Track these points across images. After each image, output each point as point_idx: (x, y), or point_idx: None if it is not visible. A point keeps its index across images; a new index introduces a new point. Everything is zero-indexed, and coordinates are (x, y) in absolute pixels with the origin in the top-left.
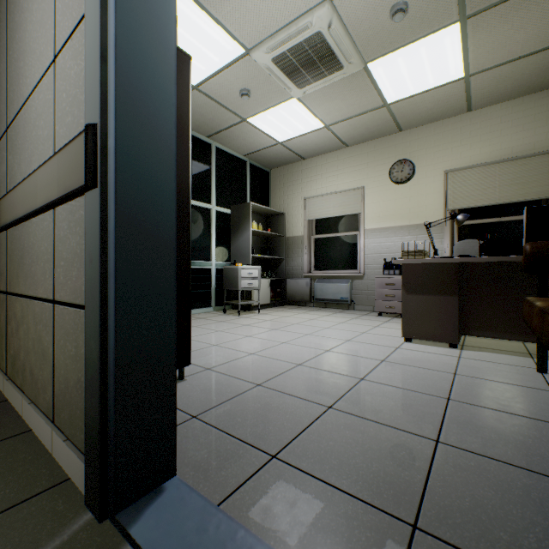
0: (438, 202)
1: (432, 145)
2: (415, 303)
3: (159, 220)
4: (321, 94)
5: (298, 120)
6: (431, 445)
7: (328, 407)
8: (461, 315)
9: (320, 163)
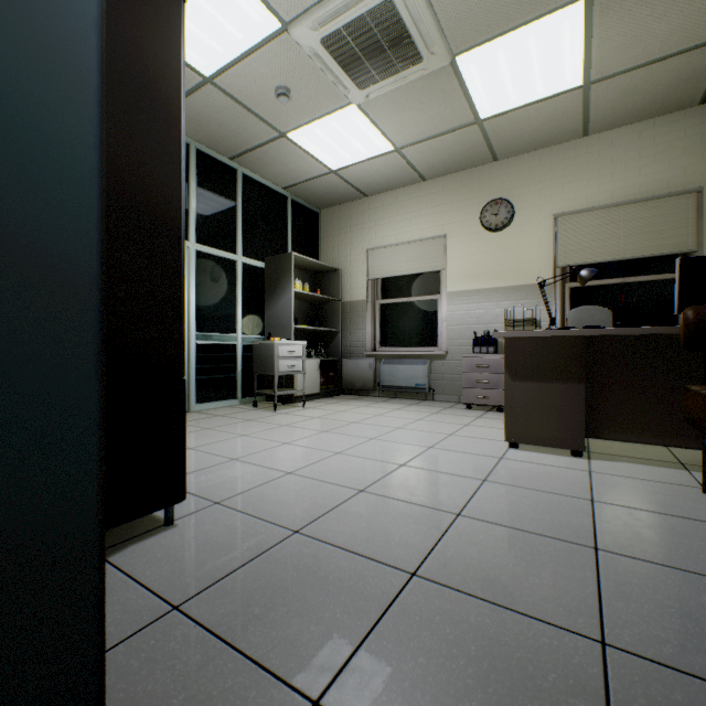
0: (545, 257)
1: (537, 180)
2: (524, 393)
3: (51, 227)
4: (390, 101)
5: (358, 138)
6: (595, 654)
7: (410, 575)
8: (589, 410)
9: (388, 202)
